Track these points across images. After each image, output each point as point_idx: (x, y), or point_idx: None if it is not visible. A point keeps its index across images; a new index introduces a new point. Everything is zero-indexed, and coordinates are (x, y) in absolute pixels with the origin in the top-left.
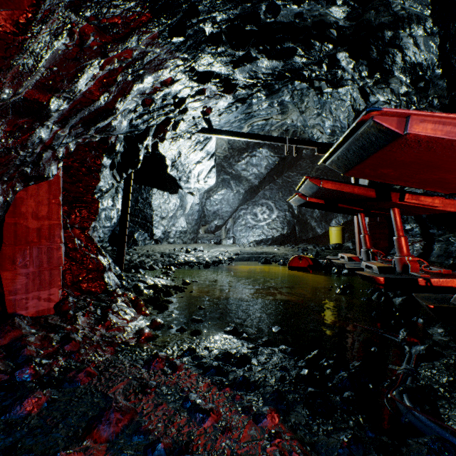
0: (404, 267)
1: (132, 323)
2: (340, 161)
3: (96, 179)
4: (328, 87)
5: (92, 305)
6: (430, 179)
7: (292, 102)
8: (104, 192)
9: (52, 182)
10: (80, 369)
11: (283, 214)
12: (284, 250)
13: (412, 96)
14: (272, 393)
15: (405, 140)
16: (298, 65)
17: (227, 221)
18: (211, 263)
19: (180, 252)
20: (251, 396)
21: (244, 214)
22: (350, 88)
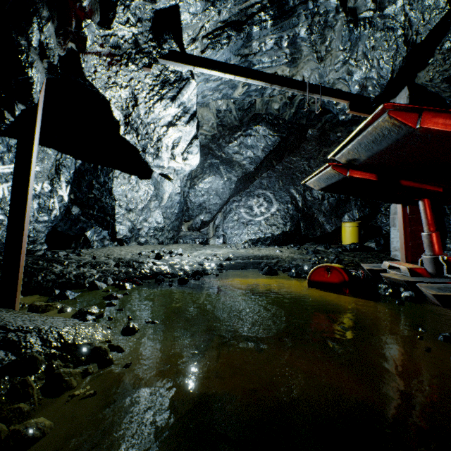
0: None
1: None
2: None
3: None
4: None
5: None
6: None
7: (309, 40)
8: None
9: None
10: None
11: (285, 206)
12: (289, 252)
13: None
14: None
15: None
16: None
17: (216, 216)
18: (190, 275)
19: (147, 258)
20: None
21: (236, 207)
22: (406, 3)
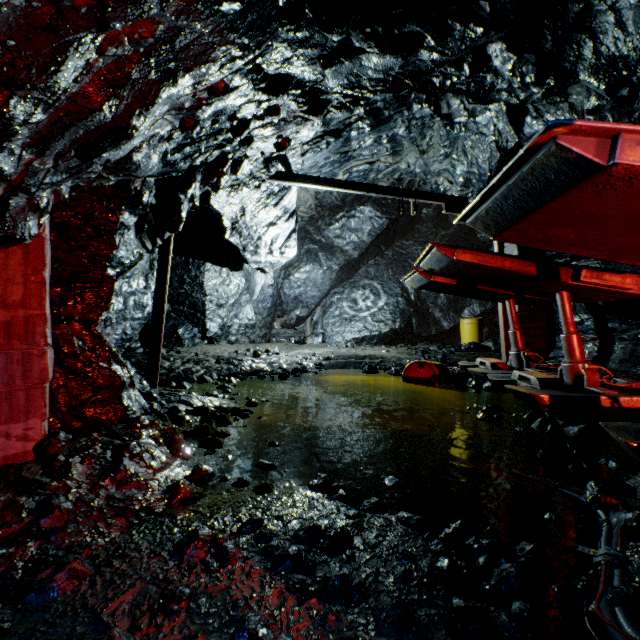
0: (576, 379)
1: (161, 474)
2: (489, 217)
3: (109, 245)
4: (469, 103)
5: (99, 443)
6: (632, 244)
7: (408, 138)
8: (127, 267)
9: (30, 247)
10: (60, 564)
11: (395, 300)
12: (396, 352)
13: (605, 113)
14: (391, 610)
15: (608, 176)
16: (426, 65)
17: (314, 311)
18: (290, 373)
19: (245, 356)
20: (354, 615)
21: (338, 301)
22: (493, 116)
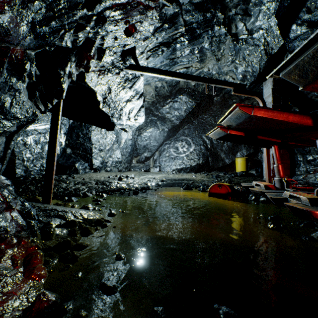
0: None
1: None
2: (314, 60)
3: None
4: None
5: None
6: None
7: (210, 50)
8: (25, 121)
9: None
10: None
11: (199, 147)
12: (201, 177)
13: None
14: None
15: None
16: None
17: (154, 154)
18: (140, 190)
19: (113, 179)
20: None
21: (167, 148)
22: (264, 33)
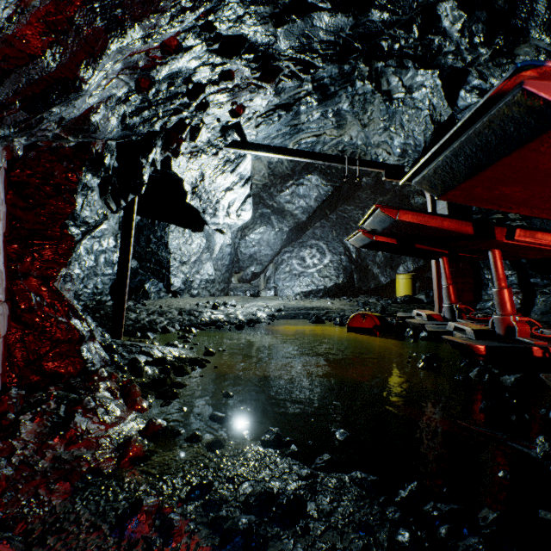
0: (508, 330)
1: (114, 430)
2: (437, 176)
3: (69, 204)
4: (415, 68)
5: (53, 398)
6: None
7: (352, 112)
8: (93, 226)
9: None
10: None
11: (338, 258)
12: (340, 304)
13: None
14: None
15: None
16: (376, 26)
17: (267, 268)
18: (245, 323)
19: (205, 308)
20: None
21: (288, 259)
22: (428, 92)
